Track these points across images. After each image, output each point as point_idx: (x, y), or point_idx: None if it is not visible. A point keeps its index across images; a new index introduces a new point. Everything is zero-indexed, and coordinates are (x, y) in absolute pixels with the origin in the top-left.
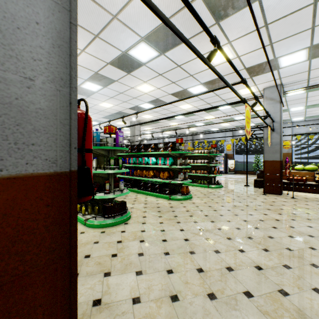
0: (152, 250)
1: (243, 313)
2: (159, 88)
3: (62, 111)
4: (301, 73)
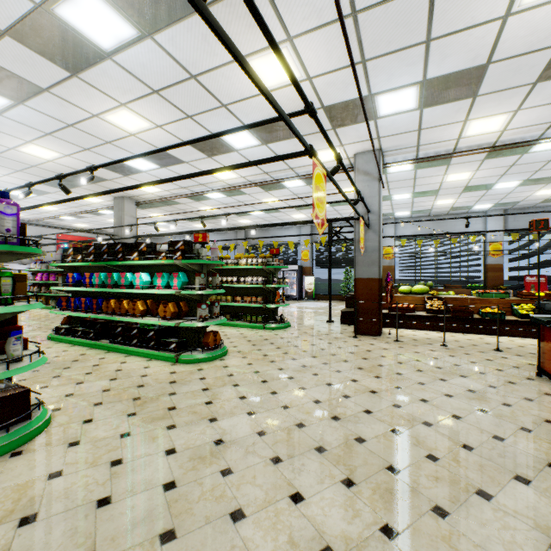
0: None
1: None
2: (161, 127)
3: None
4: (408, 133)
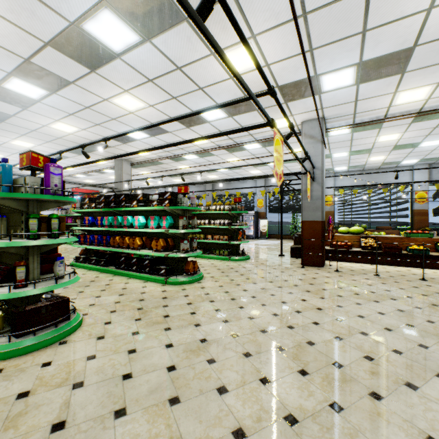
0: (90, 408)
1: None
2: (153, 106)
3: None
4: (347, 104)
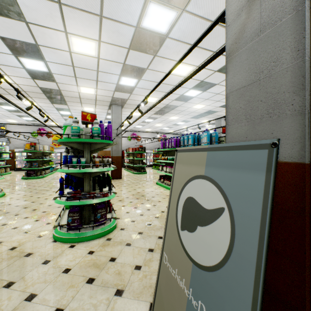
0: None
1: None
2: None
3: None
4: None
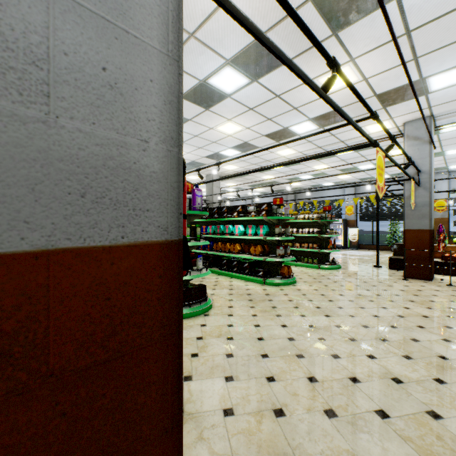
0: (244, 351)
1: (376, 438)
2: (249, 128)
3: (172, 174)
4: None
